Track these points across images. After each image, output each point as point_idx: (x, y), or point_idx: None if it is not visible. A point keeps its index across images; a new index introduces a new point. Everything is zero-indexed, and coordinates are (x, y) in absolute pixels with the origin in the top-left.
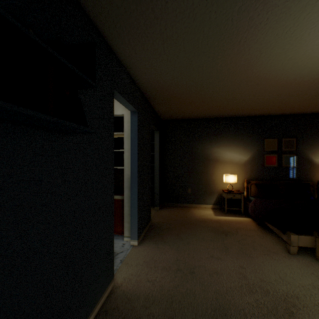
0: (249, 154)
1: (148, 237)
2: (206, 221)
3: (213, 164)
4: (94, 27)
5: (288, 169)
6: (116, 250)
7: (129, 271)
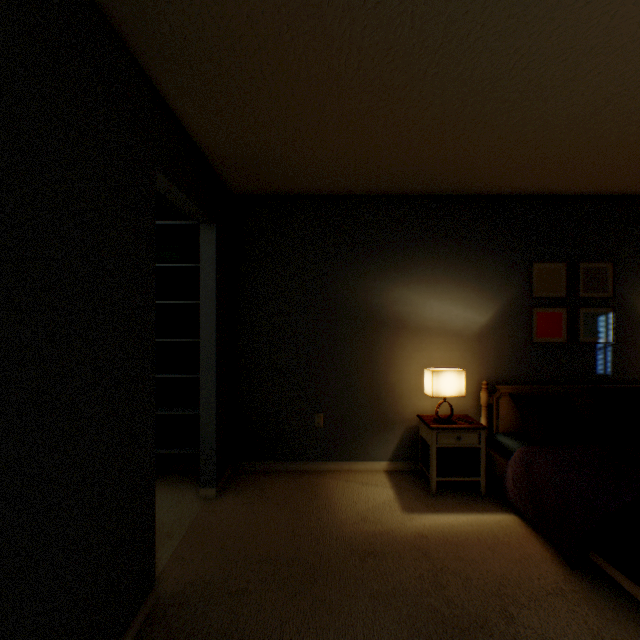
0: (492, 308)
1: None
2: (379, 549)
3: (390, 336)
4: None
5: (593, 350)
6: None
7: None
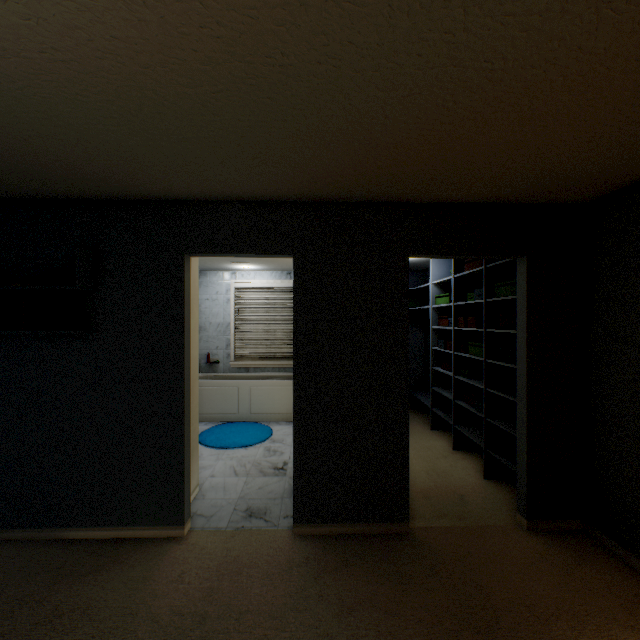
0: None
1: (332, 542)
2: None
3: None
4: (137, 203)
5: None
6: (271, 513)
7: (212, 543)
